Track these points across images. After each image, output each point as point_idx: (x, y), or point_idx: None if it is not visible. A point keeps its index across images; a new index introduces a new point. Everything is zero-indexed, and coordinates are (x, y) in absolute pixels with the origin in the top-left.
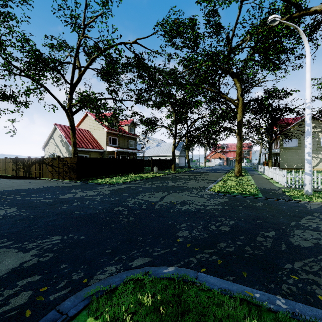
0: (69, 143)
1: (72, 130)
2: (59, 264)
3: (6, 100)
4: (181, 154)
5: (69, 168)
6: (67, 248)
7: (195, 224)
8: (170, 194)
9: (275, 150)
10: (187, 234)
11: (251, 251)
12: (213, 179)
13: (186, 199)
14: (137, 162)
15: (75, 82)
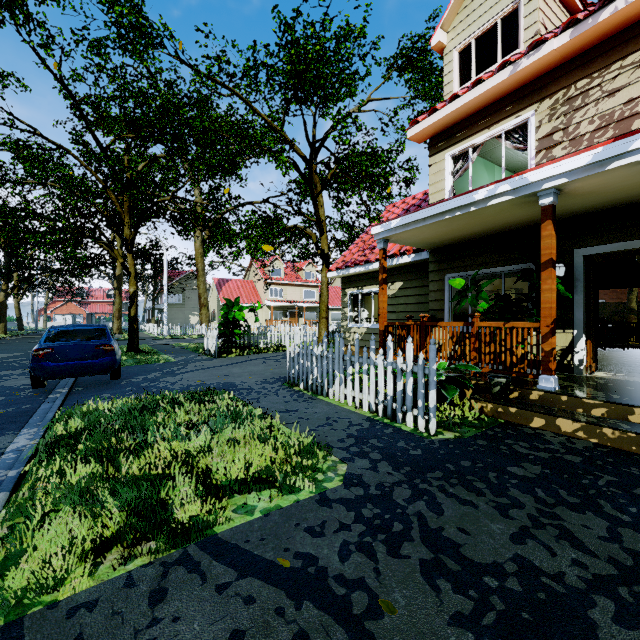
0: None
1: None
2: None
3: None
4: None
5: None
6: None
7: None
8: None
9: (161, 306)
10: None
11: None
12: None
13: None
14: None
15: None
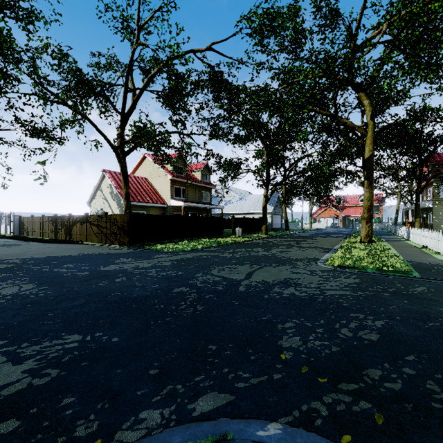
0: (121, 196)
1: (123, 176)
2: (61, 396)
3: (37, 136)
4: (275, 210)
5: (119, 229)
6: (85, 361)
7: (310, 324)
8: (261, 268)
9: (426, 203)
10: (298, 343)
11: (442, 394)
12: (327, 247)
13: (289, 277)
14: (213, 221)
15: (127, 111)
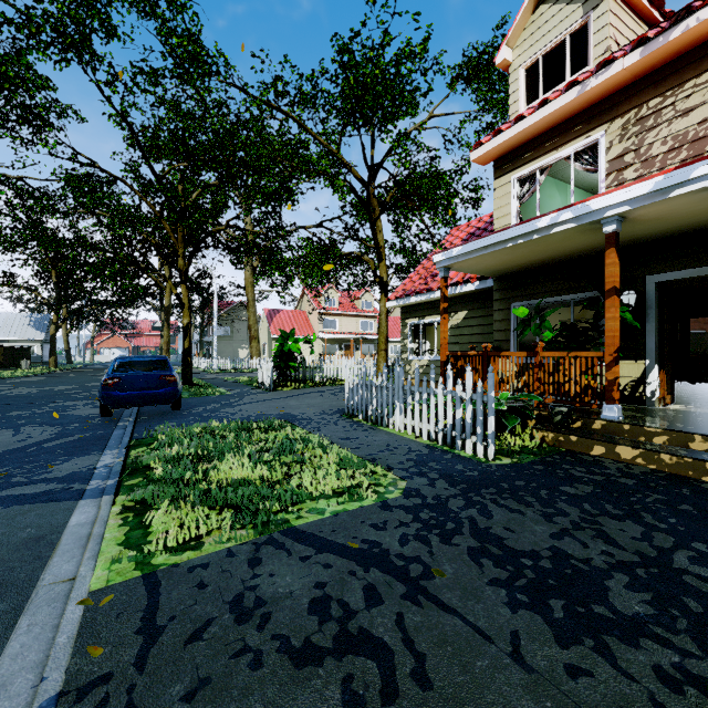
0: None
1: None
2: None
3: None
4: (46, 338)
5: None
6: None
7: None
8: None
9: (209, 339)
10: None
11: None
12: None
13: None
14: None
15: None
